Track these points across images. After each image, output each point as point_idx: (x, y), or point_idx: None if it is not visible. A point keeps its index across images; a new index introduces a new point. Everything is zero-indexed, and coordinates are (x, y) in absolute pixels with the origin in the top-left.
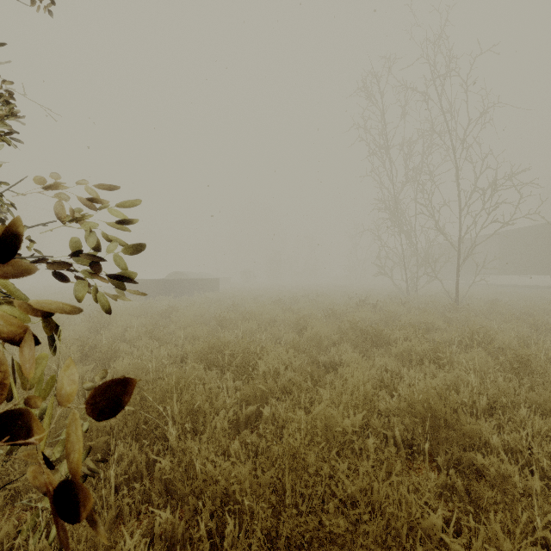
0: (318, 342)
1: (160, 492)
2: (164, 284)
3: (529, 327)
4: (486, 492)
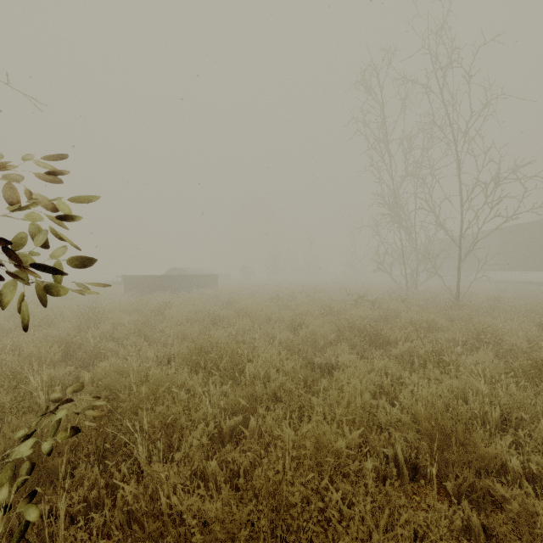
0: (313, 341)
1: (122, 524)
2: (162, 280)
3: (536, 326)
4: (514, 541)
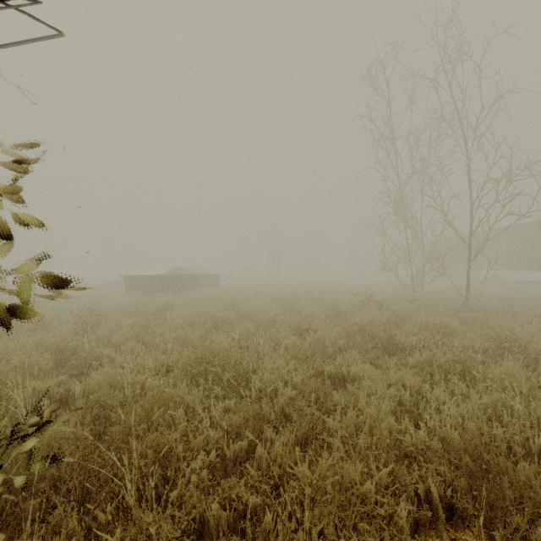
0: (322, 347)
1: None
2: (163, 280)
3: None
4: None
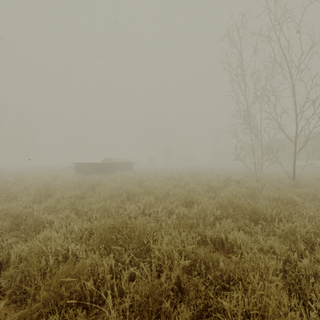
0: (203, 216)
1: None
2: (98, 166)
3: None
4: None
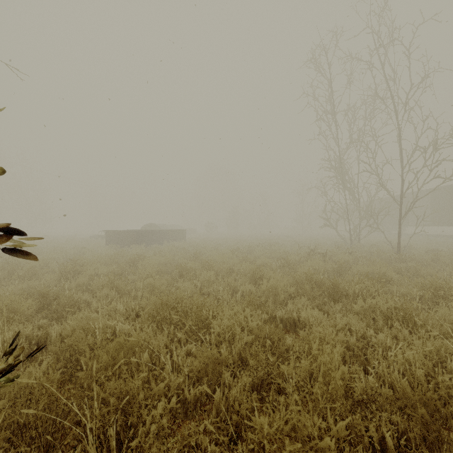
0: (274, 294)
1: None
2: (138, 234)
3: None
4: None
